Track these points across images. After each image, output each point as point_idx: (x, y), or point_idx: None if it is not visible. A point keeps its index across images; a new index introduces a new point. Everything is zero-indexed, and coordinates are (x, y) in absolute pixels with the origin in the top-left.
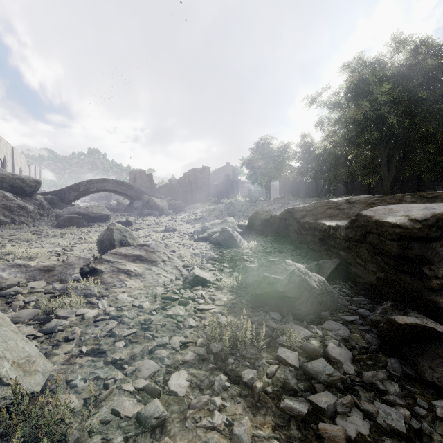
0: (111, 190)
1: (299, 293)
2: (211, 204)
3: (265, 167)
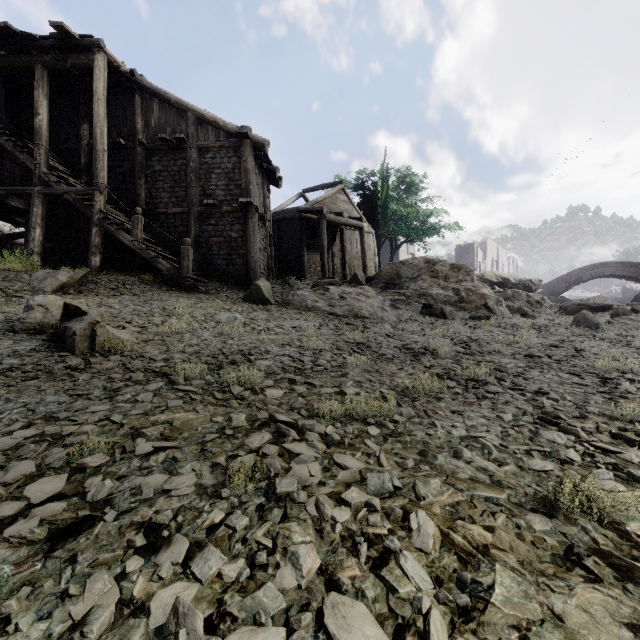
0: (612, 275)
1: None
2: None
3: None
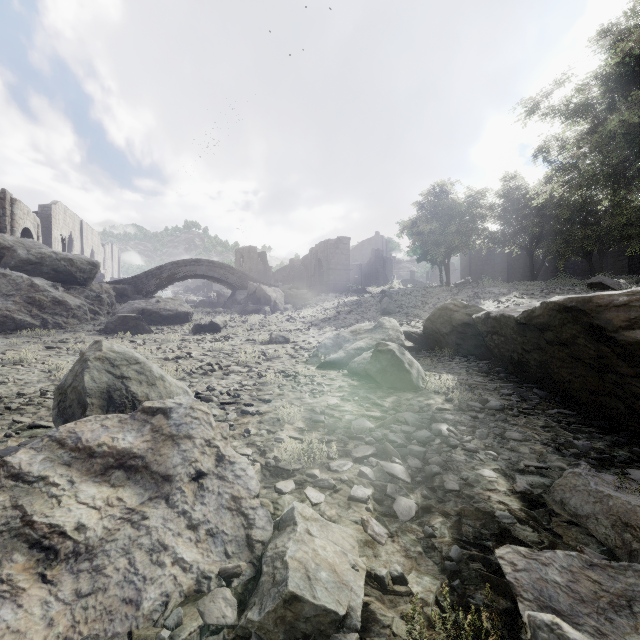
0: (206, 276)
1: None
2: (351, 294)
3: (441, 231)
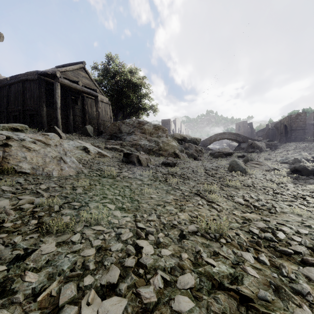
0: (227, 138)
1: (302, 170)
2: (305, 142)
3: None
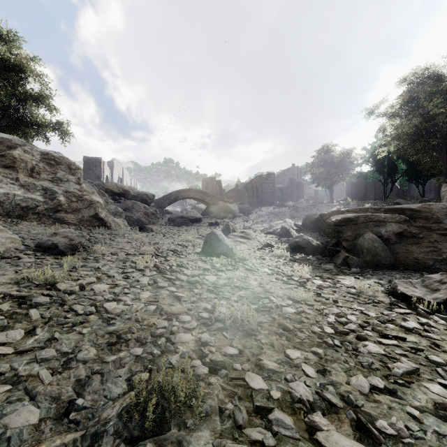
0: (193, 198)
1: (307, 246)
2: (275, 207)
3: (326, 172)
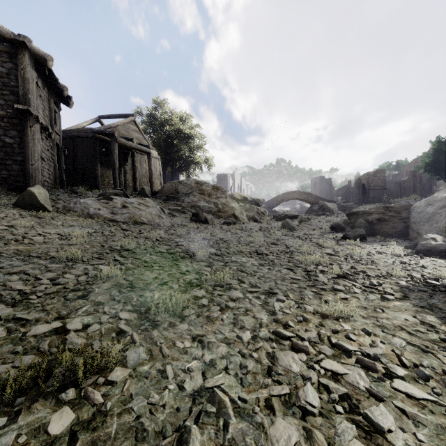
0: (297, 198)
1: (337, 227)
2: (380, 204)
3: (437, 166)
